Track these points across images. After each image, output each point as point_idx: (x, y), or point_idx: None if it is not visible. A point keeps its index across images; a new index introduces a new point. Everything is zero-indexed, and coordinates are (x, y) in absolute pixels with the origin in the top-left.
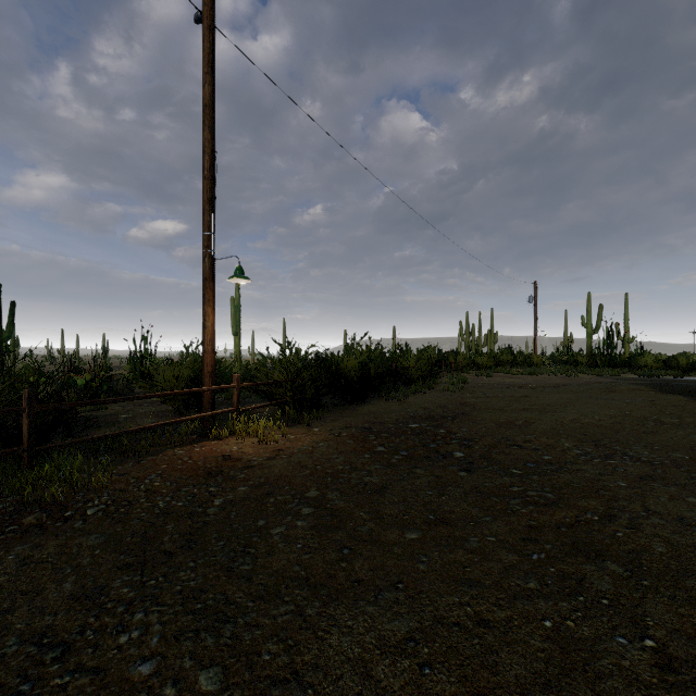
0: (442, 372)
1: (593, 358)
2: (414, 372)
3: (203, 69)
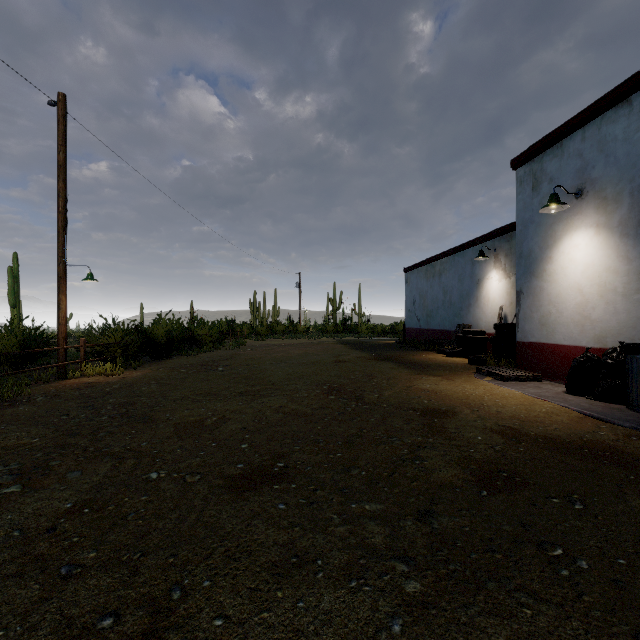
0: (231, 339)
1: (336, 327)
2: (207, 338)
3: (59, 142)
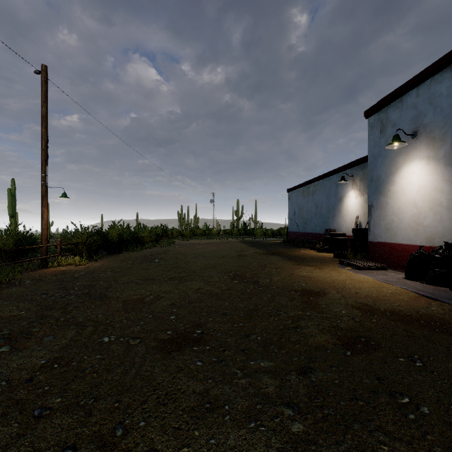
0: (164, 239)
1: (239, 231)
2: (147, 239)
3: (42, 99)
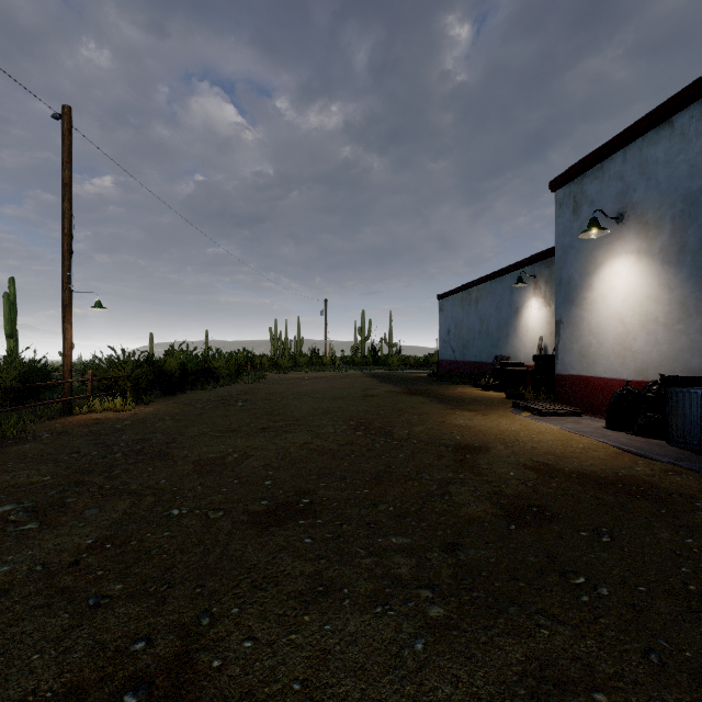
0: (250, 372)
1: (365, 359)
2: (224, 371)
3: (64, 158)
